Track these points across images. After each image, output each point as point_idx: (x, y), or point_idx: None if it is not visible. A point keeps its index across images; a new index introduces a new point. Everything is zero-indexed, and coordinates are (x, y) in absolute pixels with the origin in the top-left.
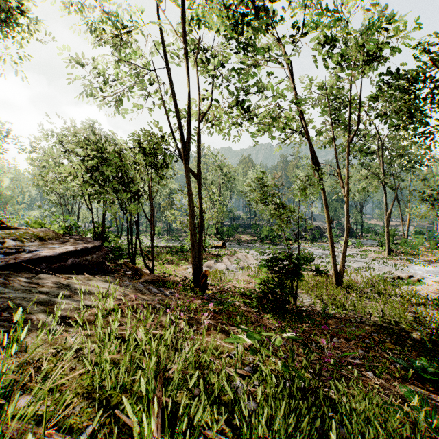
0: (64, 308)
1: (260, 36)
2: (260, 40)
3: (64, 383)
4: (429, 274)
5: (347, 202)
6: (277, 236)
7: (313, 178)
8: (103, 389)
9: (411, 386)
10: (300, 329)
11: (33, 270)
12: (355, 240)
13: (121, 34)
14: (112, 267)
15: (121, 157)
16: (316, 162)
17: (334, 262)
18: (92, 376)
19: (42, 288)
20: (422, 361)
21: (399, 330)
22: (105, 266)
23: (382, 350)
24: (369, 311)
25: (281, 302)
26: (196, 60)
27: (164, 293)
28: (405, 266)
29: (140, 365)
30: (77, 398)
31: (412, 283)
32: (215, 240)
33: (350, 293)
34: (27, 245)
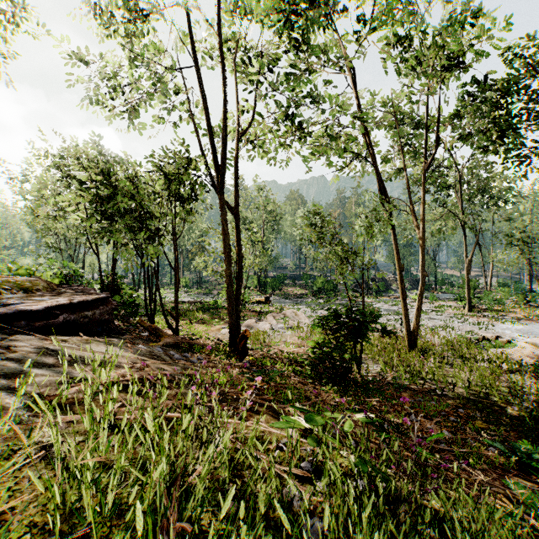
0: (40, 382)
1: (314, 33)
2: (315, 39)
3: (13, 507)
4: (520, 334)
5: (422, 244)
6: (333, 290)
7: (383, 211)
8: (79, 515)
9: (514, 478)
10: (368, 405)
11: (8, 330)
12: (428, 294)
13: (133, 20)
14: (123, 327)
15: (136, 185)
16: (384, 194)
17: (406, 319)
18: (63, 493)
19: (13, 354)
20: (526, 445)
21: (490, 404)
22: (113, 325)
23: (472, 431)
24: (452, 381)
25: (342, 370)
26: (233, 63)
27: (191, 360)
28: (491, 324)
29: (139, 476)
30: (31, 533)
31: (501, 345)
32: (256, 294)
33: (426, 358)
34: (6, 297)
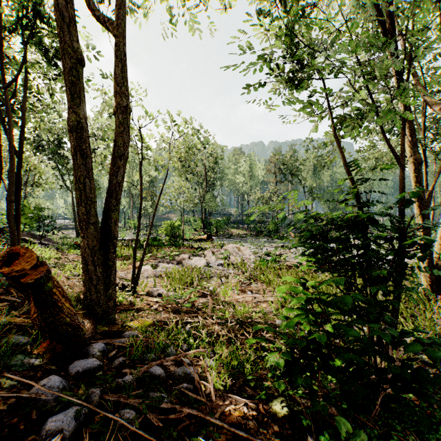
0: None
1: None
2: None
3: None
4: None
5: None
6: (275, 230)
7: None
8: None
9: None
10: None
11: None
12: None
13: None
14: None
15: None
16: None
17: None
18: None
19: None
20: None
21: None
22: None
23: None
24: None
25: None
26: None
27: None
28: None
29: None
30: None
31: None
32: (200, 234)
33: None
34: None
